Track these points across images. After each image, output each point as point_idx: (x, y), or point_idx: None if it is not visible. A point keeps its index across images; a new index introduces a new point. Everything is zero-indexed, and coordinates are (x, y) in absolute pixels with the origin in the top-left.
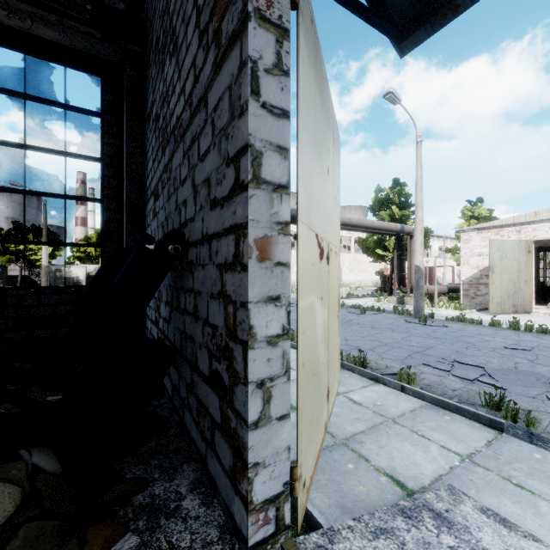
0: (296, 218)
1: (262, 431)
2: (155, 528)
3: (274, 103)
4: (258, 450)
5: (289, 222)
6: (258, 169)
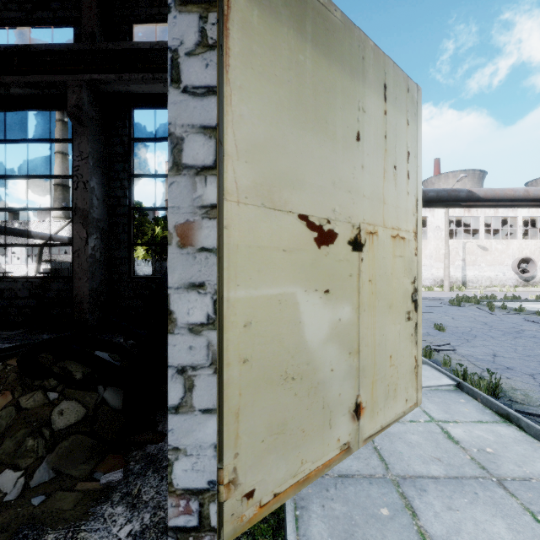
0: (435, 200)
1: (183, 418)
2: (141, 475)
3: (197, 84)
4: (178, 436)
5: (215, 204)
6: (178, 156)
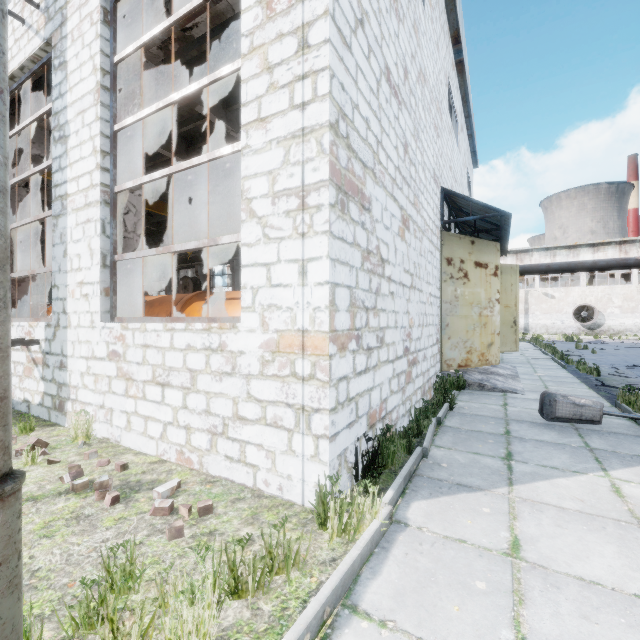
0: (606, 267)
1: None
2: None
3: None
4: None
5: None
6: None
